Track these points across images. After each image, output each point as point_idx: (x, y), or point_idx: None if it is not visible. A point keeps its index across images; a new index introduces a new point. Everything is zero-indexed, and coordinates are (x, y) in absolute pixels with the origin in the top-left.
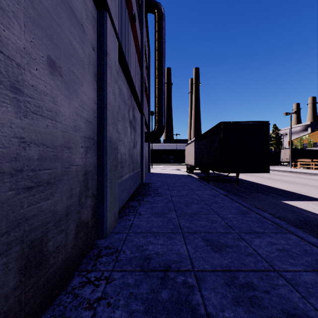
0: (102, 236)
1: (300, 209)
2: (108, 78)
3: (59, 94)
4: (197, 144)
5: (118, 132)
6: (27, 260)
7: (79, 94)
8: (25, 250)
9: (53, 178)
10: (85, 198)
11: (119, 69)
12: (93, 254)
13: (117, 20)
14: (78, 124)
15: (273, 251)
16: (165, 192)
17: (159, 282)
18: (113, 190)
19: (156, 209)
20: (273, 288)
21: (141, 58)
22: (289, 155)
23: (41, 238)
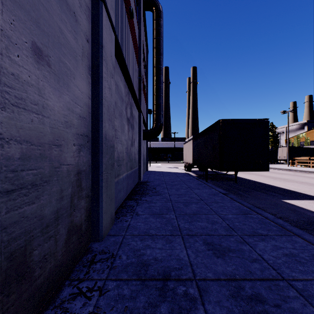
0: (97, 239)
1: (302, 208)
2: (103, 72)
3: (47, 85)
4: (195, 142)
5: (115, 129)
6: (5, 274)
7: (71, 88)
8: (2, 263)
9: (39, 179)
10: (78, 200)
11: (115, 64)
12: (86, 260)
13: (113, 12)
14: (69, 120)
15: (279, 256)
16: (163, 190)
17: (158, 294)
18: (109, 190)
19: (154, 209)
20: (284, 301)
21: (139, 56)
22: (287, 153)
23: (25, 248)
